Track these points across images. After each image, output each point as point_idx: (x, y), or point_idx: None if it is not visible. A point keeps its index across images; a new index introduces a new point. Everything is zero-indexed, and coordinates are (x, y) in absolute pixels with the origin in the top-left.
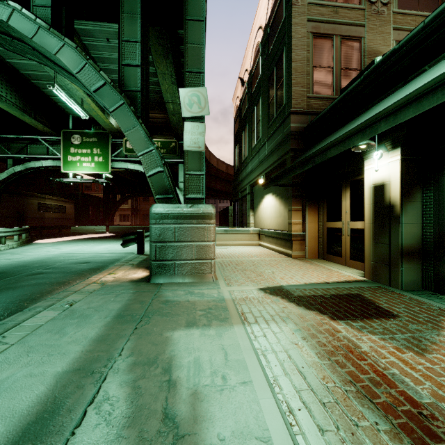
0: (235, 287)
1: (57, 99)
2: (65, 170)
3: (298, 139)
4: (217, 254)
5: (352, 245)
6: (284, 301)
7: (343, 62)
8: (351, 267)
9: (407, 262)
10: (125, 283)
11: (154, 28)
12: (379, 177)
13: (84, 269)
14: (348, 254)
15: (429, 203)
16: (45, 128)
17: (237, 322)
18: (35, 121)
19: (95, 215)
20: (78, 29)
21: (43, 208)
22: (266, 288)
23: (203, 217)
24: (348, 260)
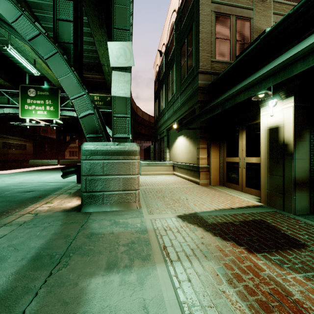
0: (156, 215)
1: (15, 60)
2: (22, 116)
3: (204, 93)
4: (142, 182)
5: (247, 176)
6: (200, 230)
7: (237, 35)
8: (247, 193)
9: (298, 191)
10: (57, 213)
11: (91, 1)
12: (274, 121)
13: (27, 197)
14: (244, 183)
15: None
16: (6, 83)
17: (159, 261)
18: None
19: (50, 152)
20: (29, 2)
21: (7, 146)
22: (183, 215)
23: (128, 153)
24: (244, 187)
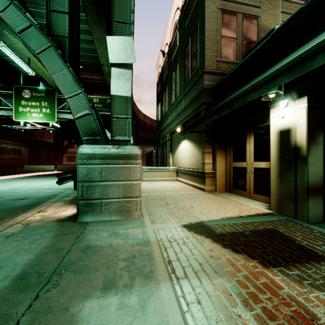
0: (159, 224)
1: (9, 59)
2: (16, 118)
3: (210, 94)
4: (144, 188)
5: (255, 182)
6: (208, 241)
7: (244, 34)
8: (255, 199)
9: (312, 198)
10: (50, 223)
11: None
12: (285, 123)
13: (19, 206)
14: (252, 189)
15: None
16: None
17: (164, 278)
18: None
19: (47, 157)
20: None
21: (0, 151)
22: (189, 224)
23: (129, 157)
24: (252, 194)
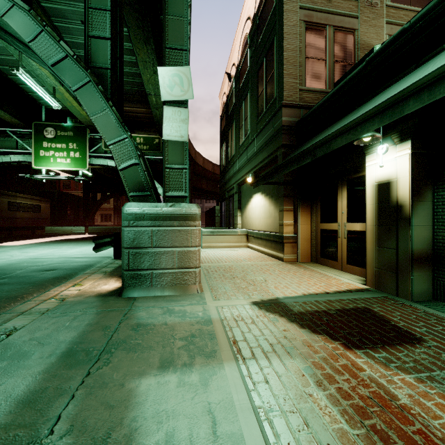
0: (224, 301)
1: (27, 88)
2: (36, 165)
3: (290, 134)
4: (203, 257)
5: (349, 249)
6: (283, 321)
7: (336, 54)
8: (348, 272)
9: (417, 269)
10: (90, 298)
11: (133, 8)
12: (385, 174)
13: (47, 278)
14: (345, 258)
15: (441, 203)
16: (13, 120)
17: (228, 358)
18: (0, 111)
19: (74, 215)
20: (47, 8)
21: (14, 208)
22: (260, 301)
23: (186, 218)
24: (345, 264)
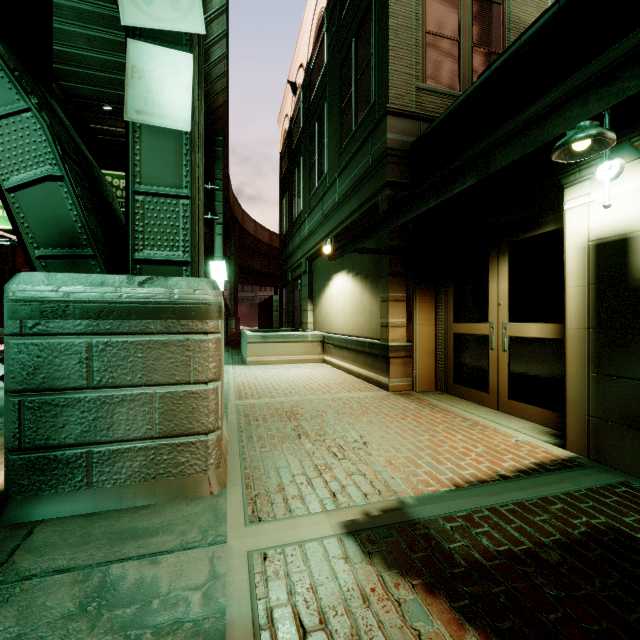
0: (272, 527)
1: None
2: None
3: (401, 164)
4: (245, 385)
5: (513, 371)
6: (443, 618)
7: (475, 33)
8: (512, 414)
9: None
10: None
11: None
12: (614, 222)
13: None
14: (505, 388)
15: None
16: None
17: None
18: None
19: None
20: None
21: None
22: (364, 521)
23: (181, 313)
24: (505, 399)
